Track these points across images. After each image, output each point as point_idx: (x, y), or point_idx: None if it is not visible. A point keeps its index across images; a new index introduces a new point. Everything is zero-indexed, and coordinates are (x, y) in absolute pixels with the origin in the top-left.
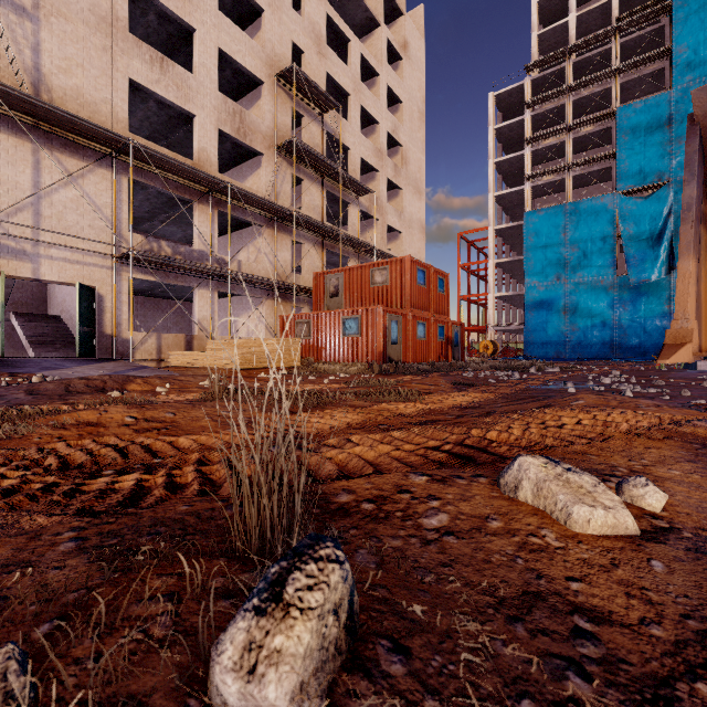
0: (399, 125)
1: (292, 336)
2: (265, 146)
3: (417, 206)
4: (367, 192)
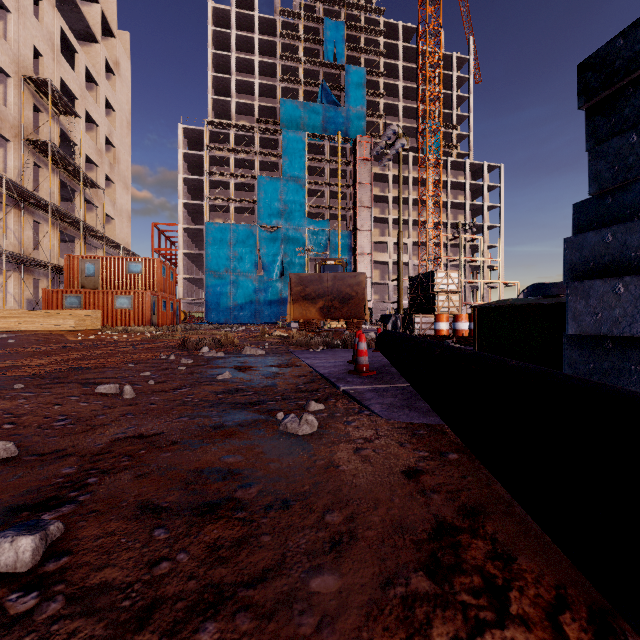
0: (113, 130)
1: (59, 306)
2: (13, 134)
3: (125, 198)
4: (96, 188)
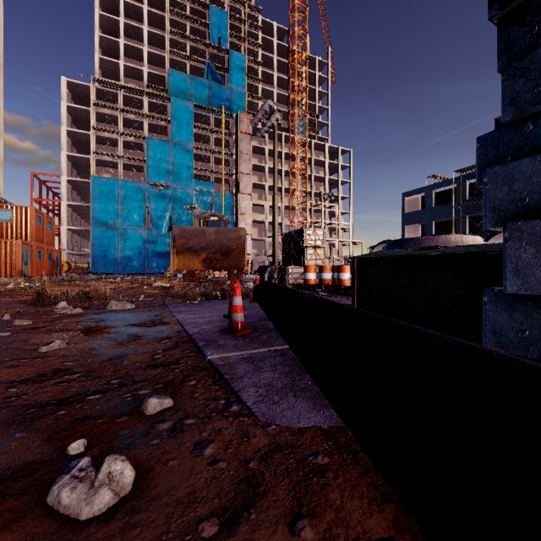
0: None
1: None
2: None
3: None
4: None
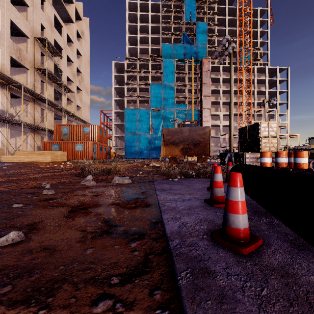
0: (81, 65)
1: (50, 149)
2: (30, 66)
3: (87, 98)
4: (71, 92)
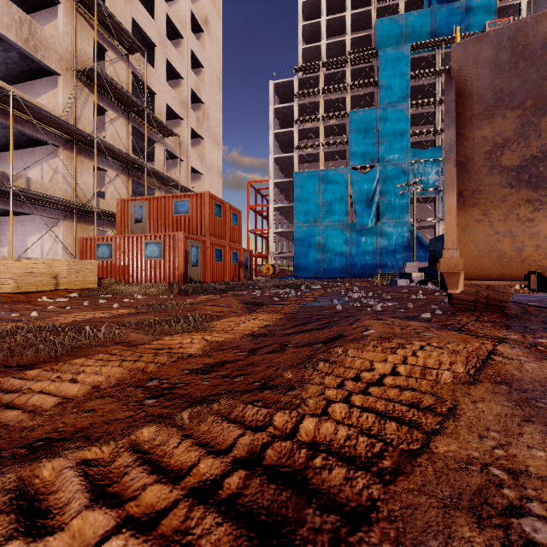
0: (201, 85)
1: (92, 257)
2: (62, 67)
3: (216, 155)
4: (172, 135)
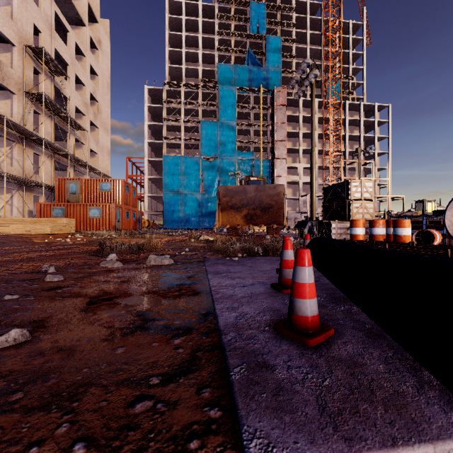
0: (96, 89)
1: (48, 216)
2: (17, 89)
3: (106, 139)
4: (82, 130)
